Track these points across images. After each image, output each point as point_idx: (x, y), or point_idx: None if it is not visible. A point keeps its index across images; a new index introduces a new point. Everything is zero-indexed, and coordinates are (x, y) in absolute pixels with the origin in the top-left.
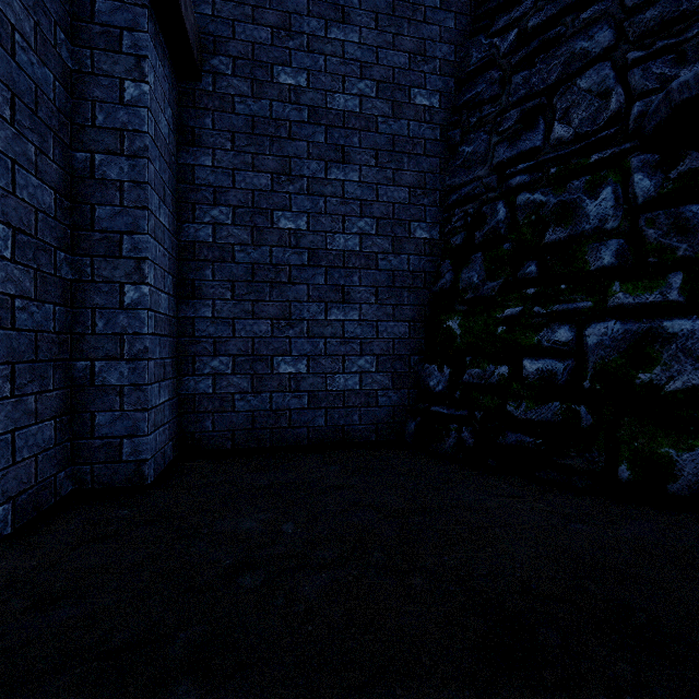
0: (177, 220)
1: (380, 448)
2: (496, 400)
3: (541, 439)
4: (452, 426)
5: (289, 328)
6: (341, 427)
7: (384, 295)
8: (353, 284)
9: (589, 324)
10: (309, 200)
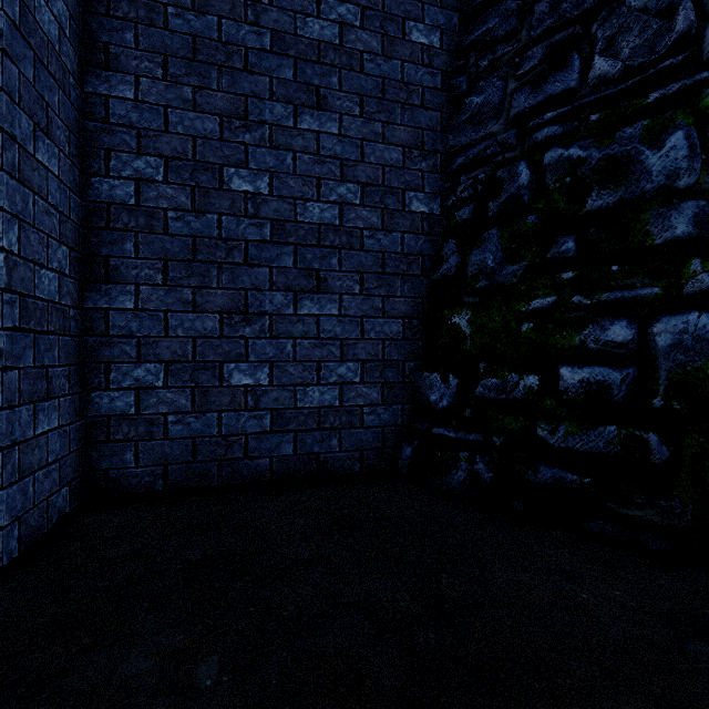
0: (81, 170)
1: (367, 483)
2: (521, 421)
3: (589, 477)
4: (462, 455)
5: (246, 324)
6: (315, 455)
7: (372, 283)
8: (331, 268)
9: (657, 318)
10: (272, 155)
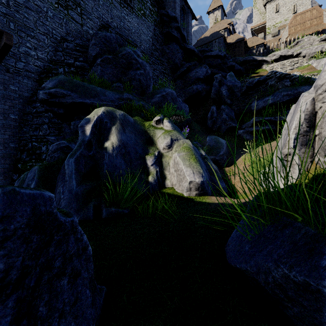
0: None
1: None
2: None
3: None
4: None
5: None
6: None
7: (1, 159)
8: None
9: None
10: None
